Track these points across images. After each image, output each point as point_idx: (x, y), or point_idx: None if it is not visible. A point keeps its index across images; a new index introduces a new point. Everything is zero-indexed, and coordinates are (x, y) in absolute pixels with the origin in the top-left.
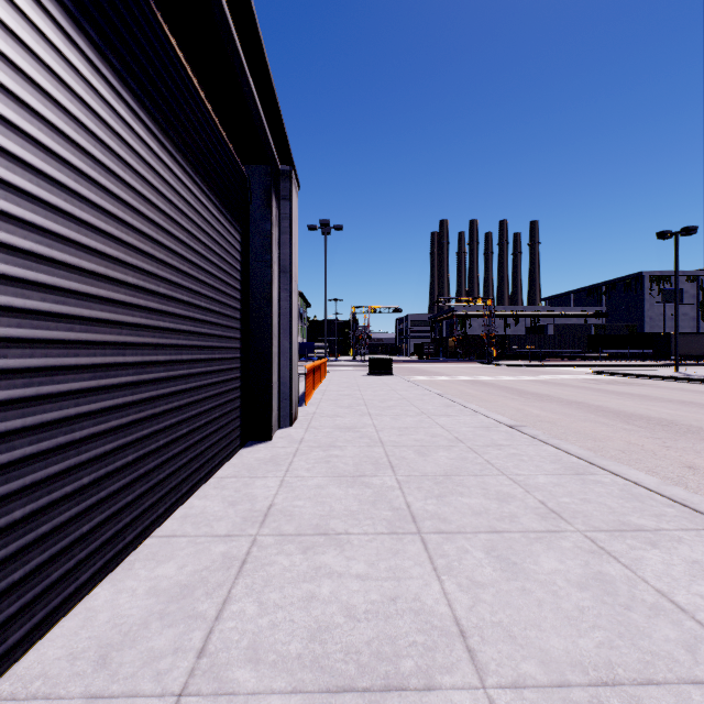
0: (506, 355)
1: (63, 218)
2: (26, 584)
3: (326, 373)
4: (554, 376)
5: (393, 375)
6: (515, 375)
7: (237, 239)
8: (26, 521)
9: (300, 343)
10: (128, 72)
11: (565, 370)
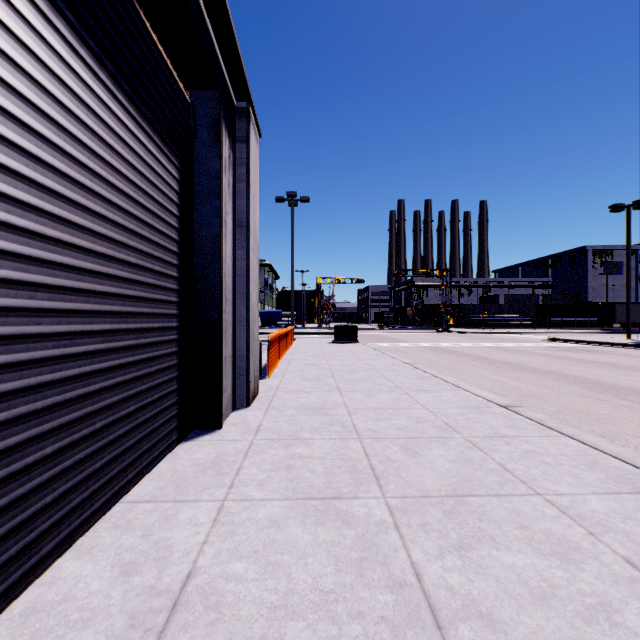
0: (461, 323)
1: None
2: None
3: (292, 340)
4: (513, 343)
5: (358, 343)
6: (474, 342)
7: (171, 173)
8: None
9: (269, 312)
10: None
11: (520, 337)
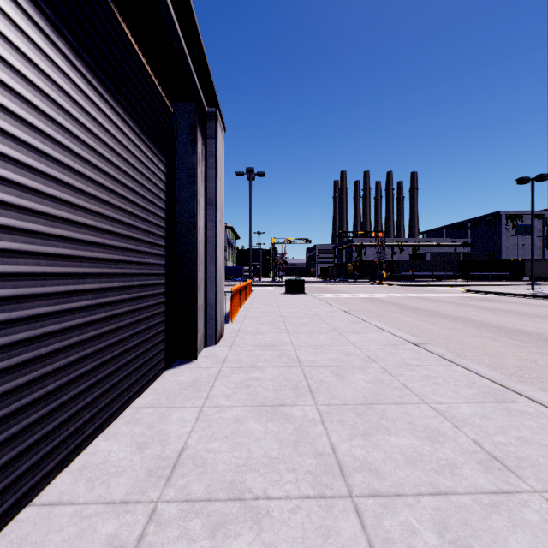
0: (394, 277)
1: None
2: None
3: (250, 292)
4: (435, 294)
5: (305, 294)
6: (403, 293)
7: (161, 169)
8: None
9: (231, 267)
10: None
11: (442, 288)
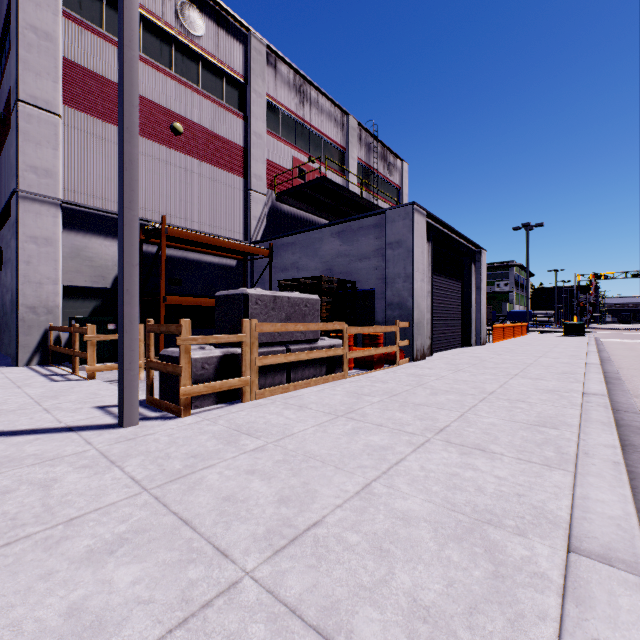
0: None
1: (436, 300)
2: (434, 345)
3: (525, 334)
4: None
5: (584, 337)
6: None
7: (460, 285)
8: (434, 338)
9: (517, 312)
10: (441, 271)
11: None
